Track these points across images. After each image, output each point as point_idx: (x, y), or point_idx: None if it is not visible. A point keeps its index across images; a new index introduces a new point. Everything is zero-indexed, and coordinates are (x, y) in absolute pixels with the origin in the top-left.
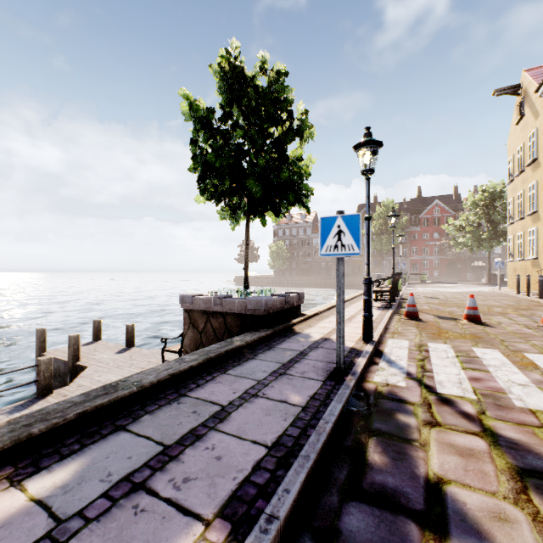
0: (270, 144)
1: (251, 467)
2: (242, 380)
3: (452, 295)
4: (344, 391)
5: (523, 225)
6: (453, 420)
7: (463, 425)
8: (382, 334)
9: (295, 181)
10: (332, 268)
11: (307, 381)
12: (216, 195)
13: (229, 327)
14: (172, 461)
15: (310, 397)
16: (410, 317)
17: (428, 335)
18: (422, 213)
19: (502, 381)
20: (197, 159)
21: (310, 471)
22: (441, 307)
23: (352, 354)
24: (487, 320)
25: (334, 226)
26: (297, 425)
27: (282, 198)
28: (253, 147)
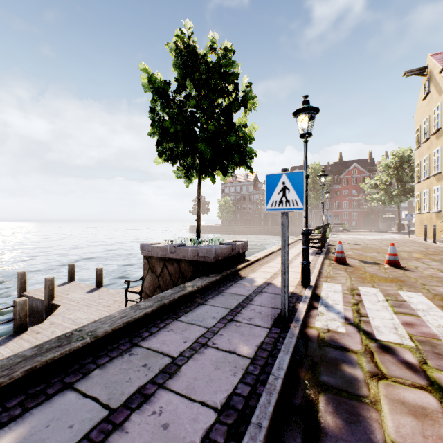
0: (218, 113)
1: (200, 438)
2: (193, 327)
3: (371, 242)
4: (290, 340)
5: (428, 183)
6: (398, 371)
7: (409, 377)
8: (317, 278)
9: (241, 145)
10: (269, 219)
11: (254, 328)
12: (172, 157)
13: (183, 272)
14: (116, 430)
15: (258, 347)
16: (339, 262)
17: (357, 279)
18: (343, 174)
19: (434, 326)
20: (155, 125)
21: (263, 442)
22: (363, 253)
23: (293, 299)
24: (405, 264)
25: (279, 183)
26: (246, 381)
27: (229, 159)
28: (204, 115)
